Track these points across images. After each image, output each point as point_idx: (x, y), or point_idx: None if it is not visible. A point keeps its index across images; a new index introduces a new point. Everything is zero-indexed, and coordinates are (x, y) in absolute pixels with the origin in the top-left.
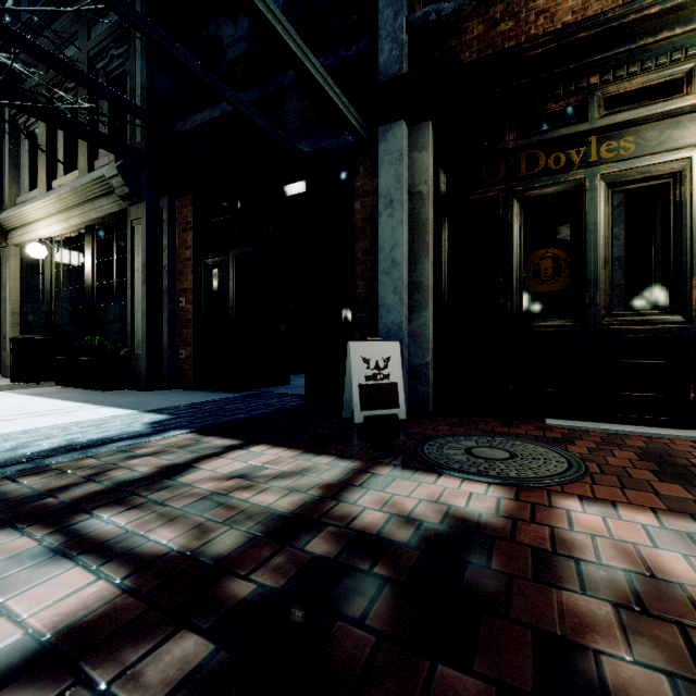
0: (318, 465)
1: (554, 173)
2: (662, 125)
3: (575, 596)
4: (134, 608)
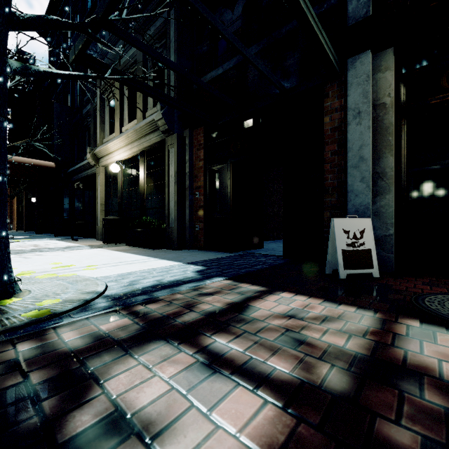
0: (344, 312)
1: None
2: None
3: None
4: (313, 438)
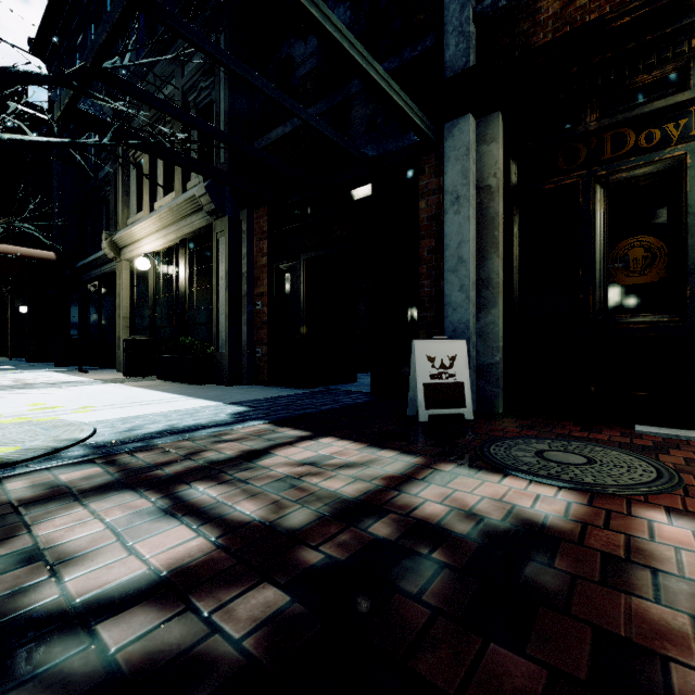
0: (381, 459)
1: (645, 152)
2: None
3: (648, 605)
4: (226, 562)
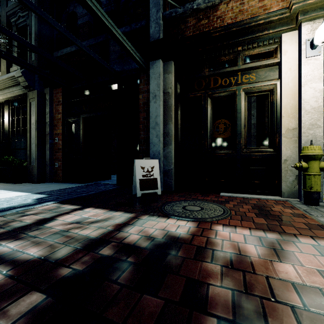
0: (115, 216)
1: (224, 87)
2: (266, 69)
3: (209, 264)
4: (11, 284)
